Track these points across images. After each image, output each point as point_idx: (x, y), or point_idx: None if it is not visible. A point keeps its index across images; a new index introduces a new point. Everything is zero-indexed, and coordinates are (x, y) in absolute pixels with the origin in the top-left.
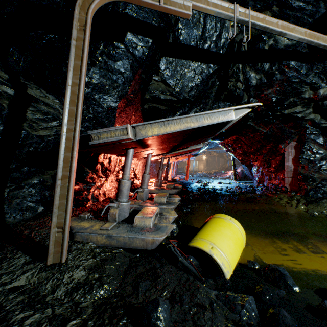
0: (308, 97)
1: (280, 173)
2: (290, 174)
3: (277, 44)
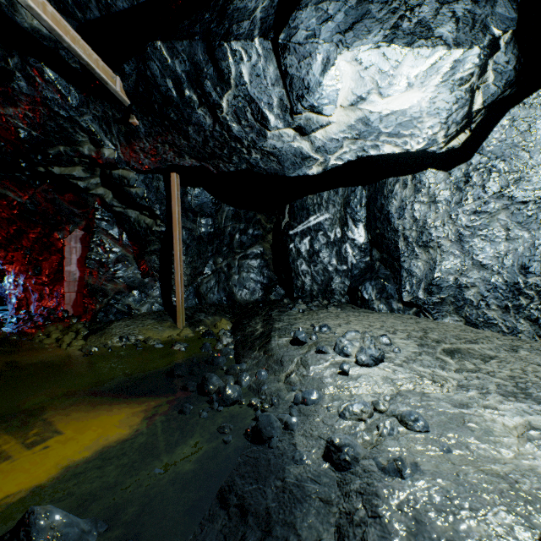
0: (89, 155)
1: (60, 286)
2: (75, 286)
3: (15, 12)
